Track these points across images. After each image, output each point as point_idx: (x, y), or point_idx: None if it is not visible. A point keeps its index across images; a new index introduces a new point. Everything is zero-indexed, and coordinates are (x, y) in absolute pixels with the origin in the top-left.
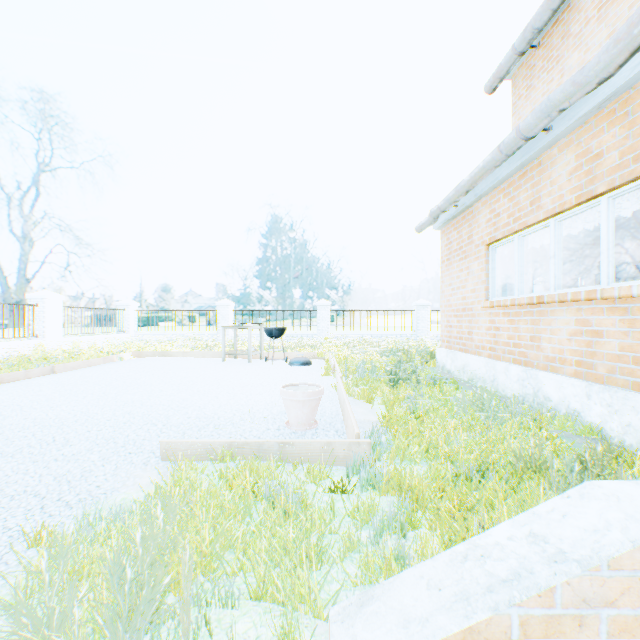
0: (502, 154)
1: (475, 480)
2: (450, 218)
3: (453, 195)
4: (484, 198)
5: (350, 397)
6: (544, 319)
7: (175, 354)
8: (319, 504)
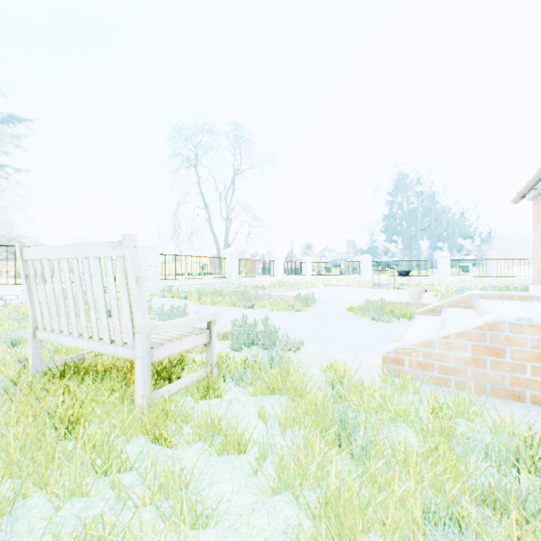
0: None
1: None
2: (534, 195)
3: (525, 187)
4: None
5: None
6: None
7: (343, 285)
8: None
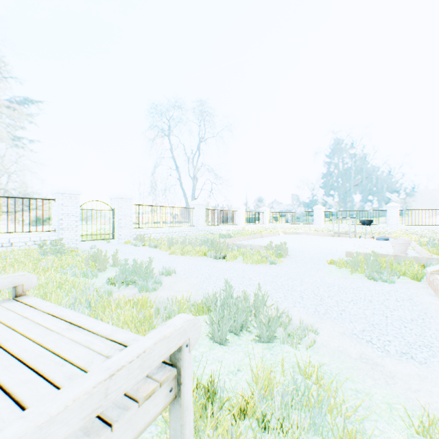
0: None
1: None
2: None
3: None
4: None
5: None
6: None
7: (302, 233)
8: None
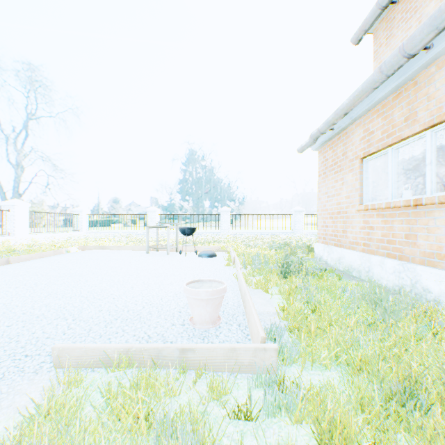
0: (383, 74)
1: (409, 408)
2: (327, 140)
3: (332, 118)
4: (358, 120)
5: (249, 286)
6: (421, 219)
7: (111, 248)
8: (222, 441)
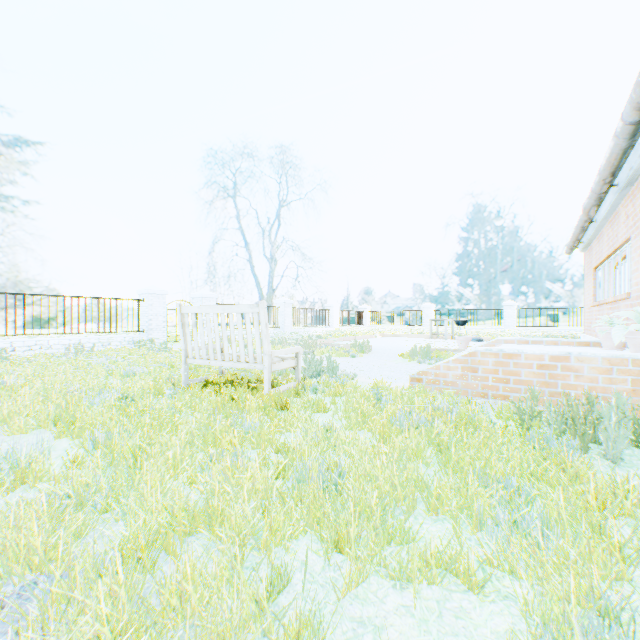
0: (576, 230)
1: None
2: (583, 248)
3: (570, 241)
4: (593, 240)
5: None
6: (602, 313)
7: (401, 336)
8: None
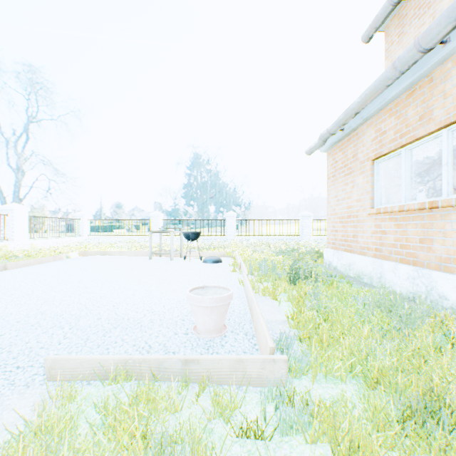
0: (396, 71)
1: (433, 426)
2: (336, 141)
3: (342, 118)
4: (369, 120)
5: (256, 293)
6: (436, 222)
7: (113, 253)
8: None
